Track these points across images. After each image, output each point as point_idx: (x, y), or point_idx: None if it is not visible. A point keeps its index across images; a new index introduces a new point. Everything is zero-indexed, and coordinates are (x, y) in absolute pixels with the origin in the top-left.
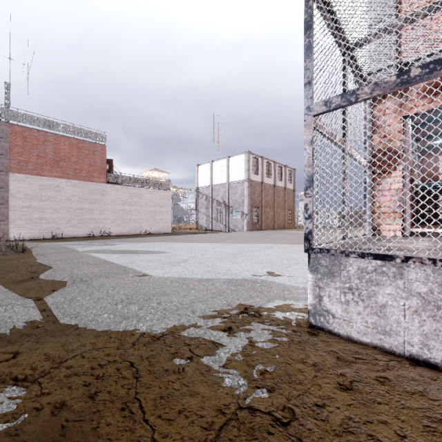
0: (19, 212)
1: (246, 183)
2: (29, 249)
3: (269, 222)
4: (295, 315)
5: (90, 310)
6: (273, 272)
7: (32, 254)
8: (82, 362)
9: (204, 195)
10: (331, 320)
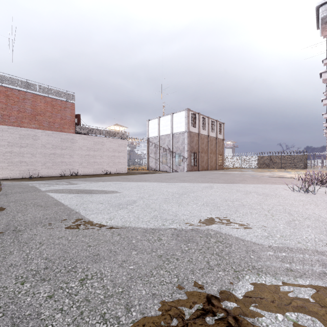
0: (3, 156)
1: (186, 133)
2: (0, 188)
3: (204, 164)
4: (295, 323)
5: None
6: (223, 218)
7: None
8: None
9: (153, 143)
10: None
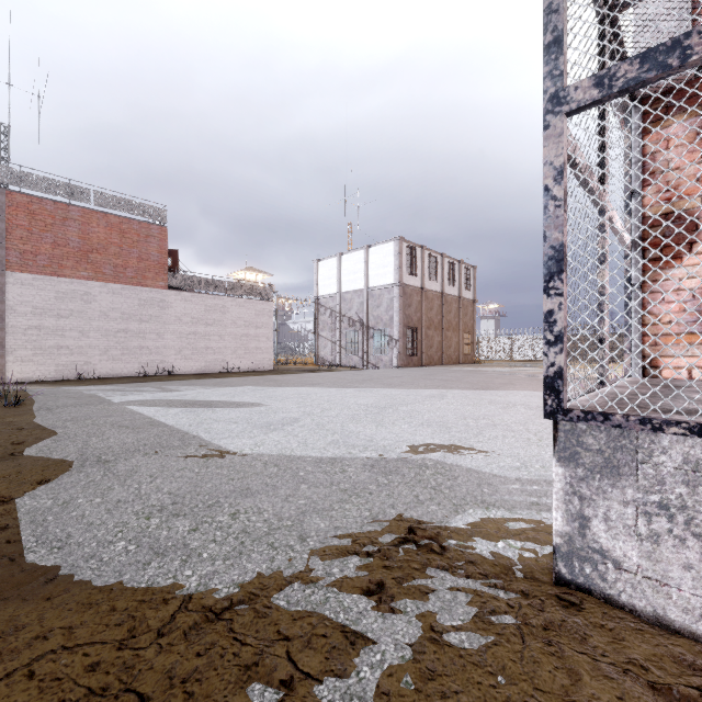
0: (23, 336)
1: (397, 289)
2: (30, 399)
3: (434, 353)
4: (518, 549)
5: (94, 530)
6: (452, 444)
7: (31, 407)
8: (22, 696)
9: (328, 308)
10: (611, 573)
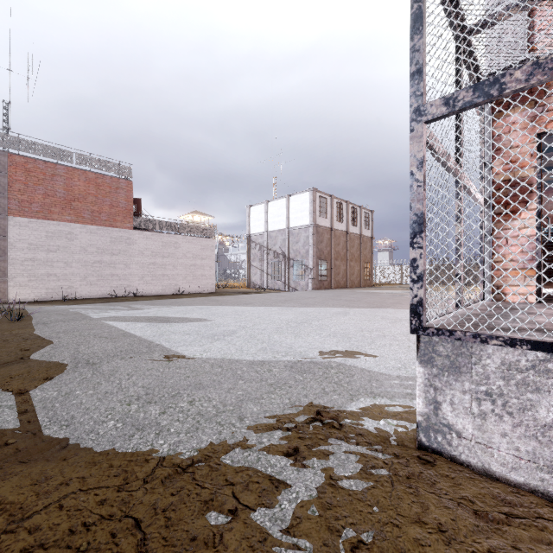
0: (21, 266)
1: (311, 229)
2: (29, 315)
3: (340, 279)
4: (394, 426)
5: (91, 413)
6: (352, 350)
7: (30, 322)
8: (57, 520)
9: (258, 244)
10: (455, 440)
